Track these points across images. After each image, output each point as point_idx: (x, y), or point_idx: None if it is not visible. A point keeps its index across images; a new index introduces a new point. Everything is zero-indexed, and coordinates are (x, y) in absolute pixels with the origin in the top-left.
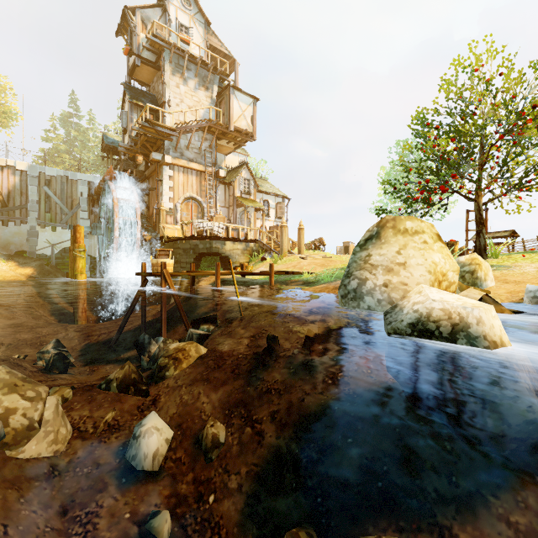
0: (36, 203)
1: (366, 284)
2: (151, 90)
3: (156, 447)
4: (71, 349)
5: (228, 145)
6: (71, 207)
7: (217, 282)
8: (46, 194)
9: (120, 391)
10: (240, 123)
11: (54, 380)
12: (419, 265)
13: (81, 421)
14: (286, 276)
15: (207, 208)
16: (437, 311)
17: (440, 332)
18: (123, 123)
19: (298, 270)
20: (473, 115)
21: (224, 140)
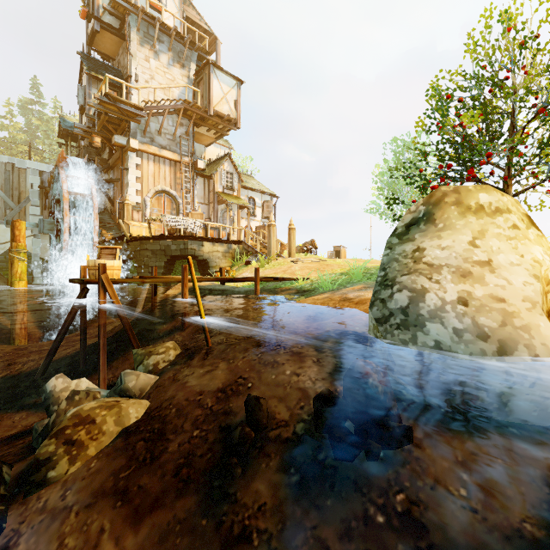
0: None
1: (426, 299)
2: (116, 64)
3: None
4: None
5: (208, 134)
6: (17, 200)
7: (183, 291)
8: None
9: None
10: (222, 108)
11: None
12: (515, 265)
13: None
14: (275, 283)
15: (182, 203)
16: None
17: None
18: (79, 99)
19: (289, 275)
20: (503, 86)
21: (204, 128)
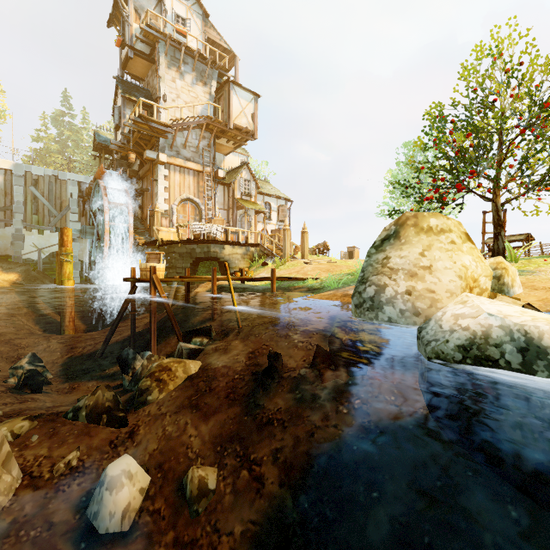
0: (22, 205)
1: (386, 291)
2: (146, 85)
3: (127, 500)
4: (51, 363)
5: (227, 145)
6: (60, 208)
7: (213, 288)
8: (33, 195)
9: (90, 421)
10: (240, 121)
11: (22, 402)
12: (448, 268)
13: (36, 463)
14: (289, 283)
15: (205, 210)
16: (497, 328)
17: (505, 358)
18: (115, 119)
19: (302, 275)
20: (491, 108)
21: (224, 139)
